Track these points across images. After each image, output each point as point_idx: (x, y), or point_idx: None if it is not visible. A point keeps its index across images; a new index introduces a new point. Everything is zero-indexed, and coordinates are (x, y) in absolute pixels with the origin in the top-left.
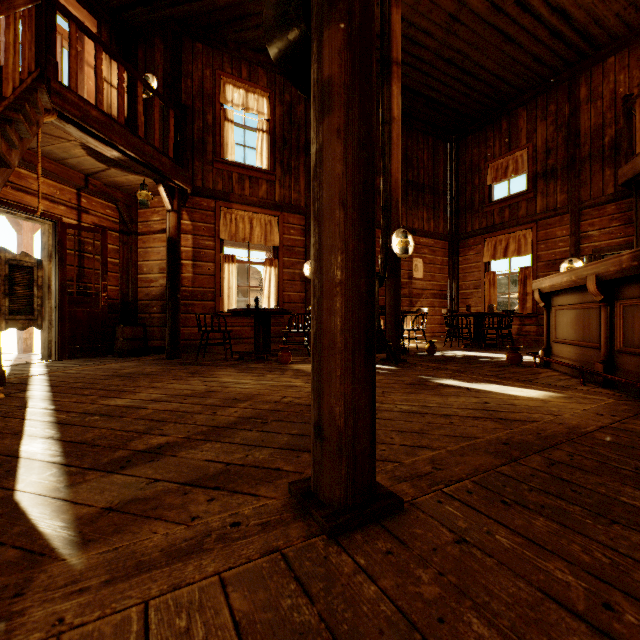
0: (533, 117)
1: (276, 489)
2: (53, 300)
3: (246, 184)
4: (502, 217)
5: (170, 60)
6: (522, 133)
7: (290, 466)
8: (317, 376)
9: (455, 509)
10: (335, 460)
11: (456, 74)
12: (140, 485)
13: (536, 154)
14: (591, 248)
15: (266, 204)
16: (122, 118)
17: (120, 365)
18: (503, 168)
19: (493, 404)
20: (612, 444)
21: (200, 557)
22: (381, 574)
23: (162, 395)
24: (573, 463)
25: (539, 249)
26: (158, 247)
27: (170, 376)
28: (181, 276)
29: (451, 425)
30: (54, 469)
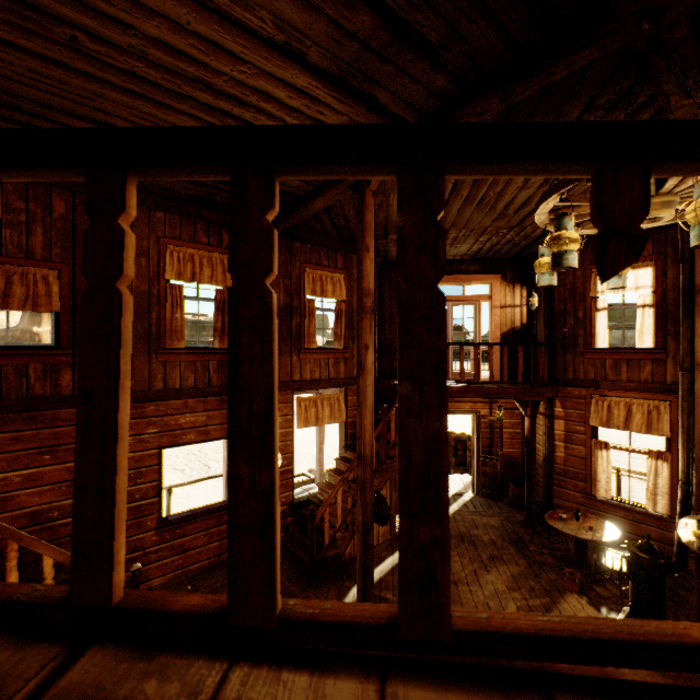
0: None
1: None
2: (475, 459)
3: (622, 368)
4: None
5: None
6: None
7: None
8: None
9: None
10: None
11: None
12: None
13: None
14: None
15: (648, 388)
16: (477, 377)
17: (486, 521)
18: None
19: None
20: None
21: None
22: None
23: None
24: None
25: None
26: (541, 426)
27: (475, 553)
28: (554, 454)
29: None
30: None
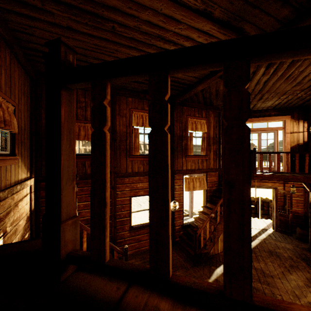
0: None
1: None
2: (274, 212)
3: None
4: None
5: None
6: None
7: None
8: None
9: None
10: None
11: None
12: (222, 280)
13: None
14: None
15: None
16: (279, 170)
17: (284, 245)
18: None
19: None
20: None
21: None
22: None
23: (260, 268)
24: None
25: None
26: None
27: (281, 262)
28: None
29: None
30: (221, 270)
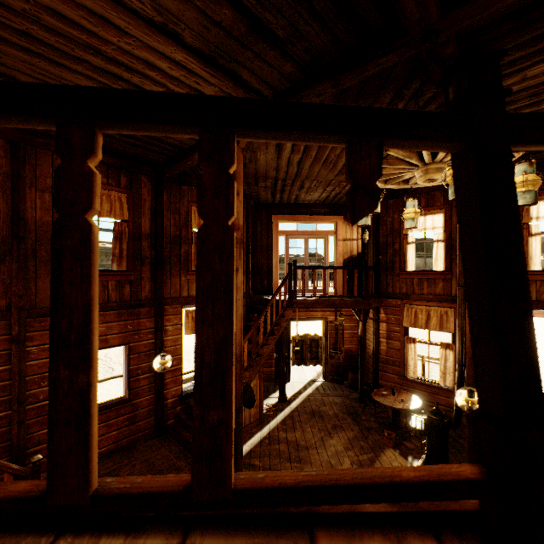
0: None
1: None
2: (325, 354)
3: (424, 285)
4: None
5: (373, 220)
6: None
7: None
8: None
9: None
10: None
11: None
12: None
13: None
14: None
15: (440, 299)
16: (325, 292)
17: (332, 399)
18: None
19: None
20: None
21: None
22: None
23: (294, 439)
24: None
25: None
26: (371, 327)
27: (323, 424)
28: (379, 348)
29: None
30: None
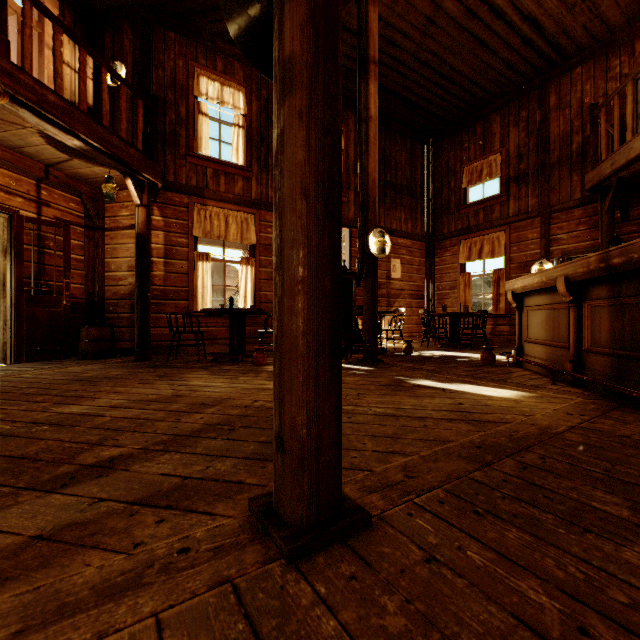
0: (506, 122)
1: (235, 506)
2: (9, 299)
3: (221, 180)
4: (477, 219)
5: (140, 48)
6: (496, 138)
7: (253, 478)
8: (278, 382)
9: (426, 522)
10: (297, 475)
11: (433, 77)
12: (81, 506)
13: (509, 159)
14: (560, 251)
15: (242, 201)
16: (84, 105)
17: (83, 368)
18: (478, 171)
19: (467, 405)
20: (582, 445)
21: (137, 594)
22: (342, 605)
23: (124, 401)
24: (545, 466)
25: (512, 251)
26: (127, 244)
27: (136, 380)
28: (152, 274)
29: (425, 428)
30: None
